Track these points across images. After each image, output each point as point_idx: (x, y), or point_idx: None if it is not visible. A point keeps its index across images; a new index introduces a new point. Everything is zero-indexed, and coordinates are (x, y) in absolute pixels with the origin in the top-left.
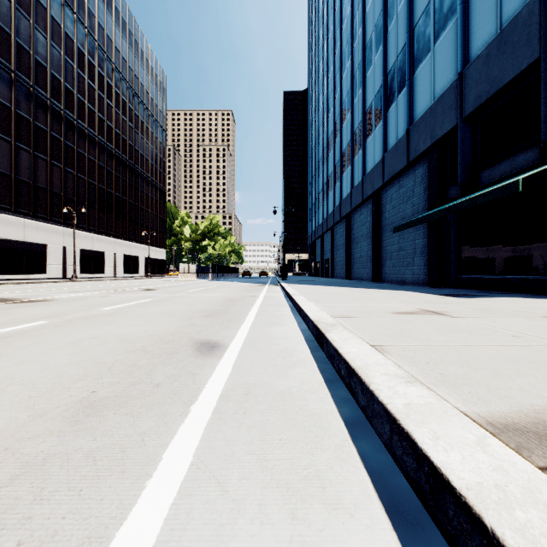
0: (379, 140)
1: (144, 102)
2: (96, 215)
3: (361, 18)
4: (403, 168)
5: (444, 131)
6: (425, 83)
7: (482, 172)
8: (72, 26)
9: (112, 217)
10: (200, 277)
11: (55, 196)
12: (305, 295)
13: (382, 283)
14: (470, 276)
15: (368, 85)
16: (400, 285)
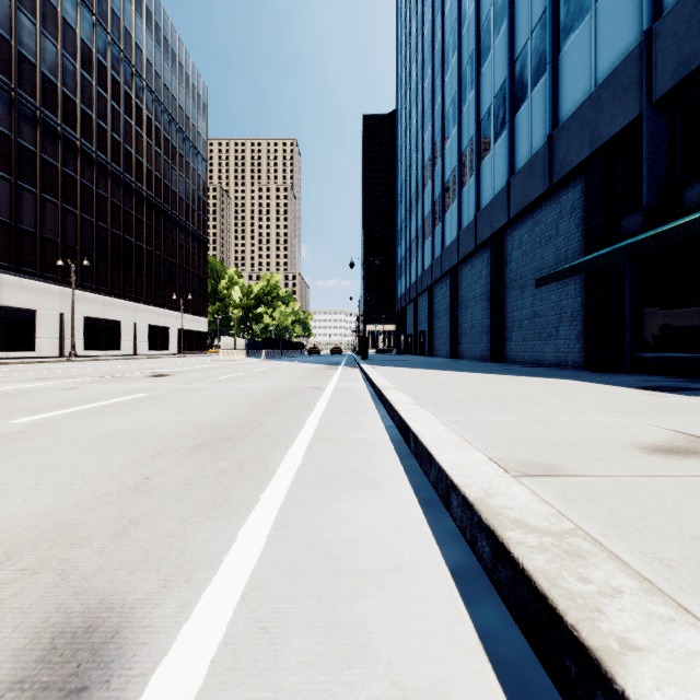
0: (501, 159)
1: (177, 120)
2: (108, 271)
3: None
4: (542, 195)
5: (616, 128)
6: (579, 62)
7: (687, 186)
8: (73, 11)
9: (131, 274)
10: (251, 355)
11: (48, 243)
12: (405, 388)
13: (508, 364)
14: (660, 355)
15: (484, 82)
16: (540, 369)
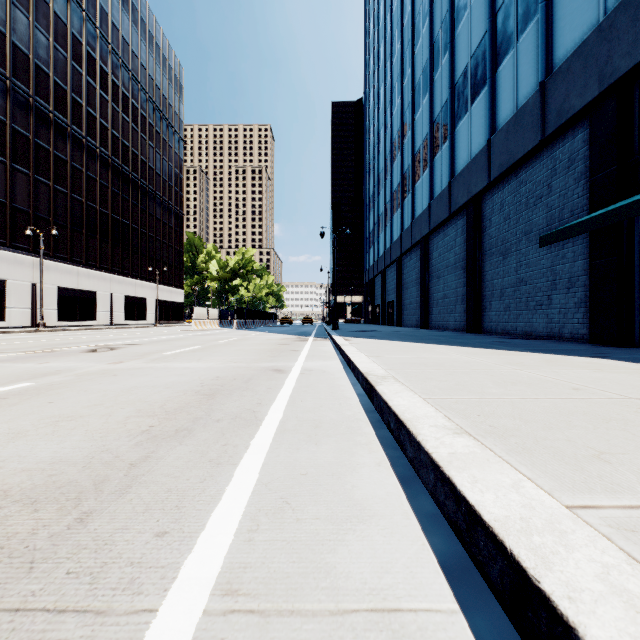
0: (479, 119)
1: (154, 99)
2: (83, 243)
3: None
4: (531, 150)
5: (639, 56)
6: None
7: None
8: None
9: (107, 246)
10: (224, 325)
11: (19, 213)
12: (404, 377)
13: (489, 335)
14: None
15: (460, 43)
16: (536, 341)
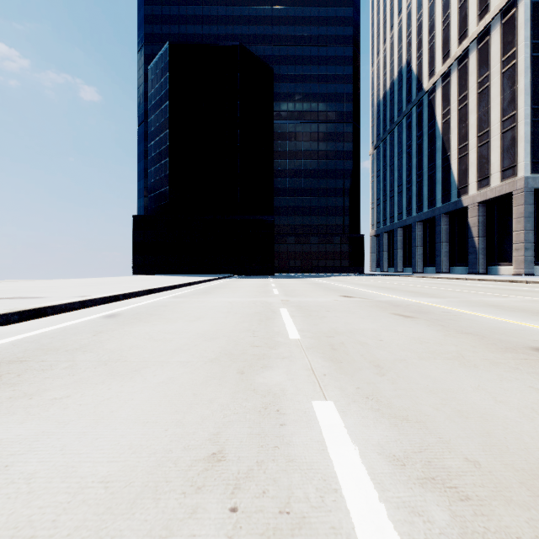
0: None
1: None
2: None
3: None
4: None
5: None
6: None
7: None
8: None
9: None
10: None
11: None
12: None
13: None
14: None
15: None
16: None
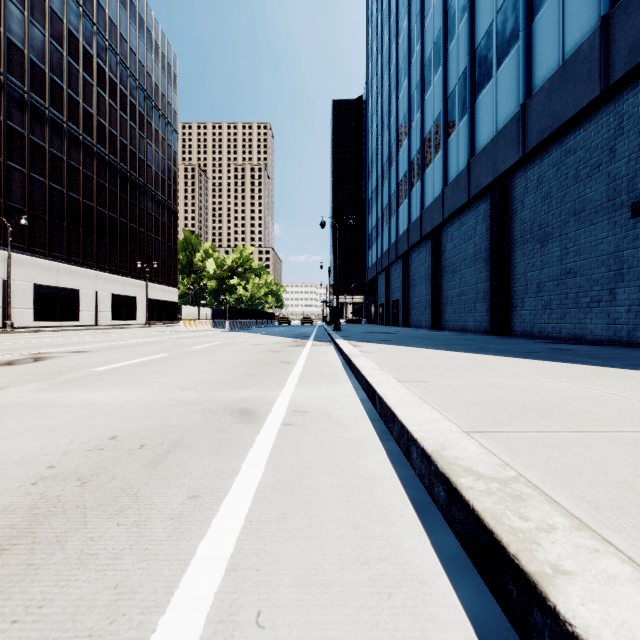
0: (508, 83)
1: (145, 87)
2: (64, 237)
3: None
4: (586, 107)
5: None
6: None
7: None
8: None
9: (92, 241)
10: (218, 325)
11: None
12: (560, 485)
13: (525, 339)
14: None
15: (482, 0)
16: (605, 348)
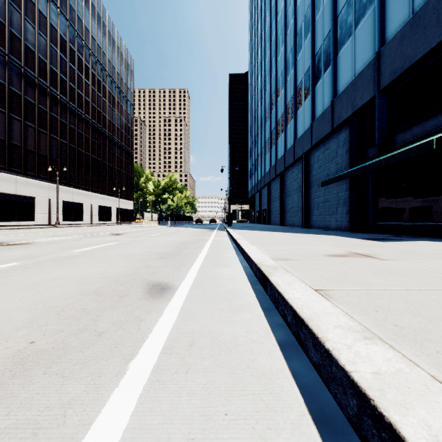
0: (307, 111)
1: (116, 81)
2: (75, 173)
3: (293, 10)
4: (328, 134)
5: (364, 101)
6: (347, 62)
7: (396, 135)
8: (56, 19)
9: (89, 175)
10: (161, 224)
11: (41, 157)
12: (247, 239)
13: (310, 229)
14: (385, 223)
15: (299, 65)
16: (326, 231)
